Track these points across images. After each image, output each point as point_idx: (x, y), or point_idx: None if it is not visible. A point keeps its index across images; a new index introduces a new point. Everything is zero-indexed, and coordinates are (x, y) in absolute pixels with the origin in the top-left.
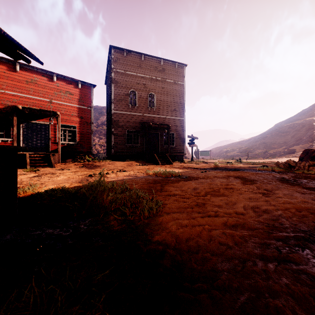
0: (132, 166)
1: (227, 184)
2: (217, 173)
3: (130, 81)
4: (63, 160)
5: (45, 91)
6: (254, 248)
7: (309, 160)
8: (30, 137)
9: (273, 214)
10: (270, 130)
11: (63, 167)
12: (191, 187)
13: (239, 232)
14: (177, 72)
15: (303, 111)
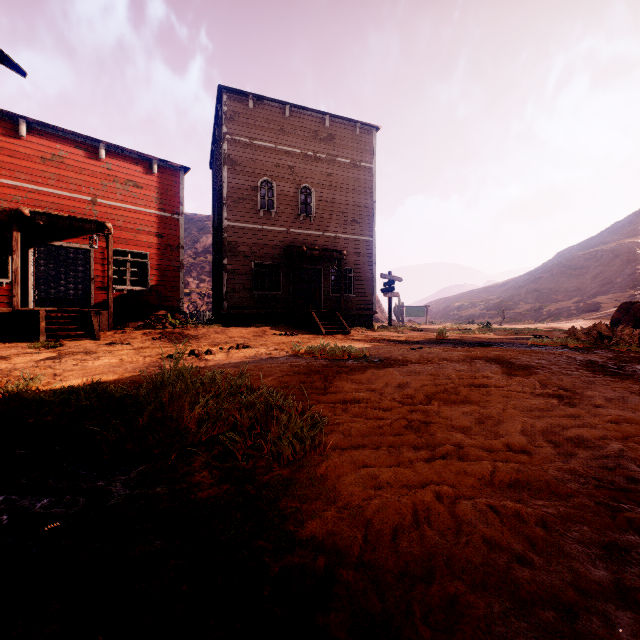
0: (264, 336)
1: (472, 375)
2: (446, 351)
3: (262, 160)
4: (120, 325)
5: (81, 180)
6: (587, 563)
7: (633, 325)
8: (54, 276)
9: (603, 452)
10: (549, 264)
11: (119, 338)
12: (393, 383)
13: (530, 504)
14: (359, 142)
15: (616, 226)
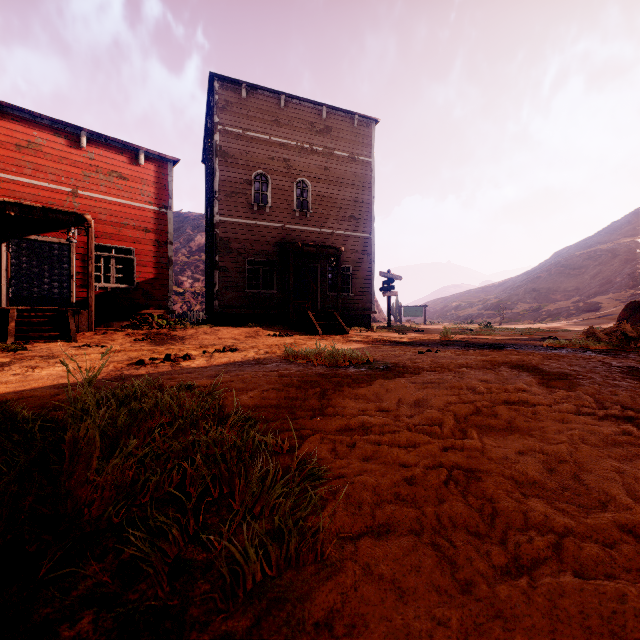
0: (257, 337)
1: (503, 388)
2: (458, 355)
3: (256, 153)
4: (103, 325)
5: (60, 170)
6: None
7: None
8: (37, 274)
9: None
10: (547, 263)
11: (98, 340)
12: (409, 400)
13: None
14: (357, 135)
15: (614, 225)
